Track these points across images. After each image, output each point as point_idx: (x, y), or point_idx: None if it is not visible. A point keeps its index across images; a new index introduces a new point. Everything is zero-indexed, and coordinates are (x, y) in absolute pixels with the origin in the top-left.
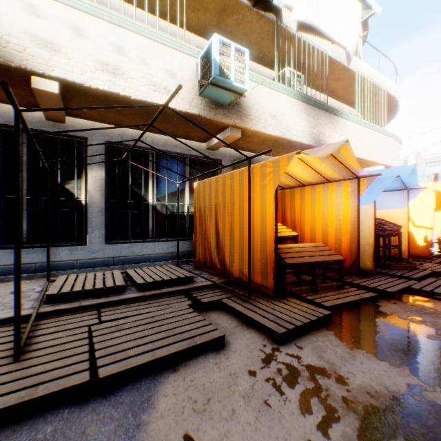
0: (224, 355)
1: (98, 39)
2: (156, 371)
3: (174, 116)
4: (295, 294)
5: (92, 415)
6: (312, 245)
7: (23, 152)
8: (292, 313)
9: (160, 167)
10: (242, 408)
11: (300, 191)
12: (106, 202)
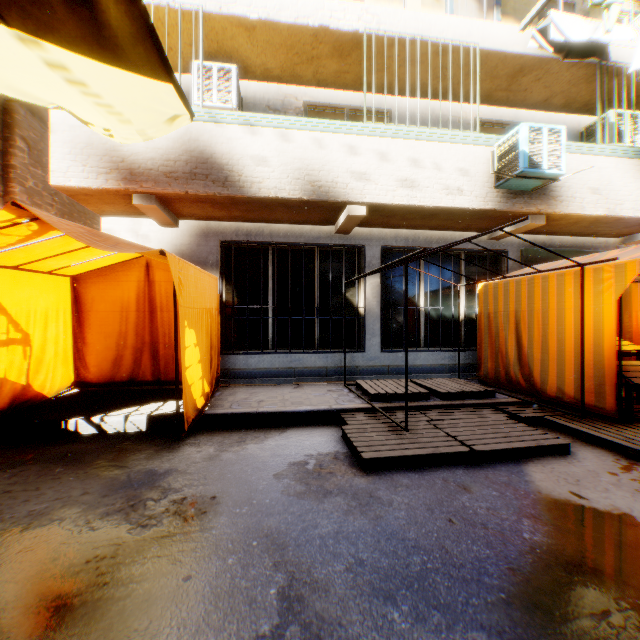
0: (573, 459)
1: (398, 158)
2: (512, 459)
3: (463, 214)
4: None
5: (483, 471)
6: None
7: (317, 266)
8: None
9: (432, 267)
10: (614, 490)
11: (638, 287)
12: (382, 309)
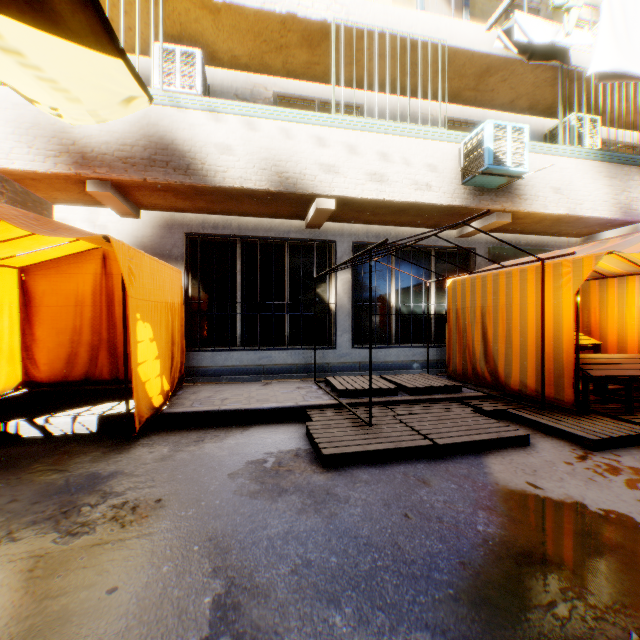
0: (532, 450)
1: (367, 151)
2: (474, 451)
3: (432, 210)
4: (598, 413)
5: (445, 464)
6: (622, 357)
7: (287, 261)
8: (601, 427)
9: (403, 263)
10: (568, 479)
11: (596, 284)
12: (353, 305)
